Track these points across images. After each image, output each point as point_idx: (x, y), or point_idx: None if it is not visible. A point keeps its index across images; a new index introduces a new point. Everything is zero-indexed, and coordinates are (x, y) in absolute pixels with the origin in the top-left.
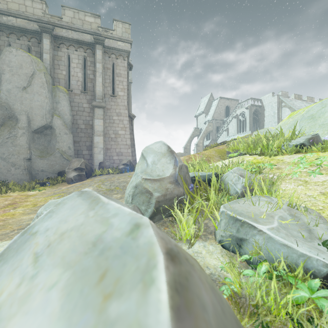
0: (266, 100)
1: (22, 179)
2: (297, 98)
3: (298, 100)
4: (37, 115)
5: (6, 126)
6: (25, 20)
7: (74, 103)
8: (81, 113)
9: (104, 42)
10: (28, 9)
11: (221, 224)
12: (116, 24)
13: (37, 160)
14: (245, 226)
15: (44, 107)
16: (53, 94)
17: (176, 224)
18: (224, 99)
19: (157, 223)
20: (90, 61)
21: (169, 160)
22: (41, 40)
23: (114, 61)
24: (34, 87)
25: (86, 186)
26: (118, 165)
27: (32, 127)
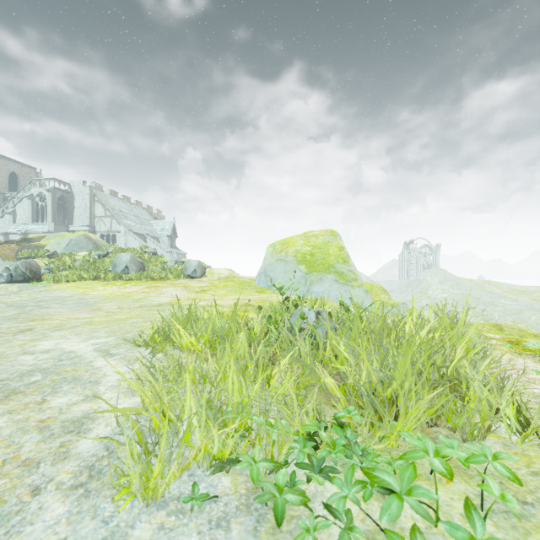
0: (76, 187)
1: None
2: (113, 195)
3: (114, 197)
4: None
5: None
6: None
7: None
8: None
9: None
10: None
11: None
12: None
13: None
14: None
15: None
16: None
17: None
18: (6, 159)
19: None
20: None
21: (1, 258)
22: None
23: None
24: None
25: None
26: None
27: None
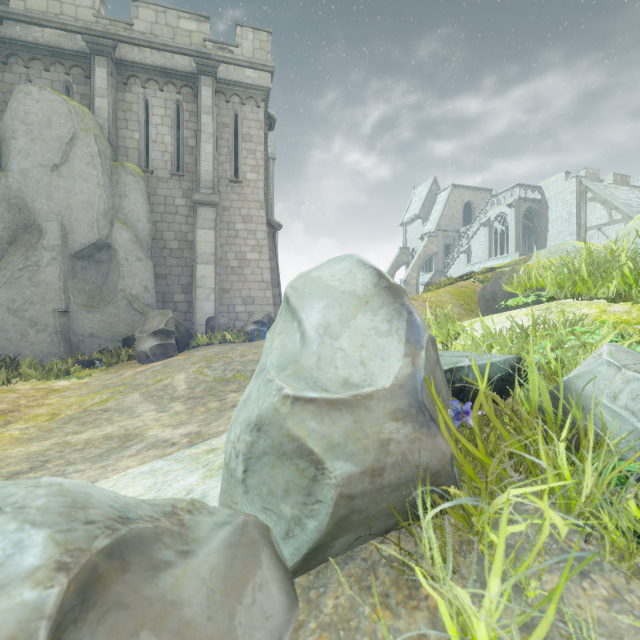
0: (551, 188)
1: (51, 353)
2: (619, 182)
3: (621, 187)
4: (81, 221)
5: (19, 246)
6: (60, 32)
7: (157, 198)
8: (171, 218)
9: (218, 72)
10: (66, 9)
11: None
12: (241, 33)
13: (80, 314)
14: None
15: (95, 205)
16: (113, 179)
17: (419, 587)
18: (461, 188)
19: (341, 568)
20: (190, 112)
21: (387, 320)
22: (90, 71)
23: (238, 109)
24: (75, 165)
25: (173, 371)
26: (245, 324)
27: (70, 247)
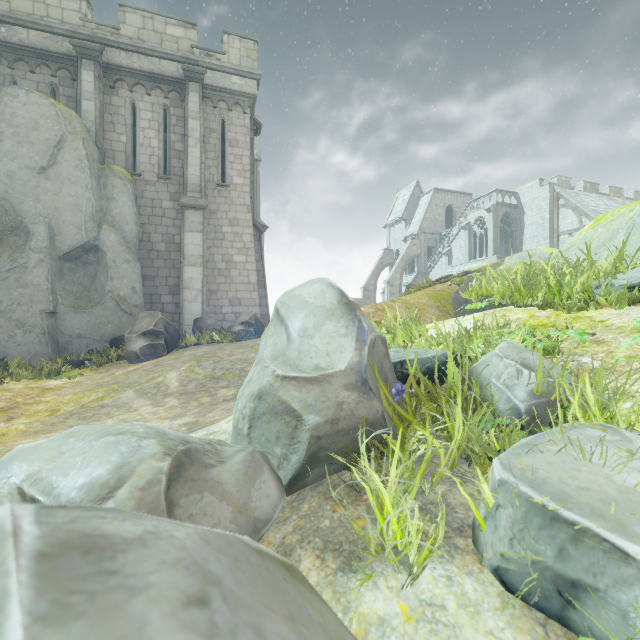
0: (527, 194)
1: (39, 354)
2: (589, 190)
3: (590, 194)
4: (69, 223)
5: (6, 247)
6: (45, 34)
7: (144, 201)
8: (159, 220)
9: (205, 78)
10: (52, 11)
11: (498, 520)
12: (227, 41)
13: (68, 315)
14: (590, 546)
15: (83, 208)
16: (100, 182)
17: (362, 495)
18: (442, 192)
19: (314, 489)
20: (177, 116)
21: (345, 326)
22: (77, 74)
23: (224, 115)
24: (63, 168)
25: (164, 370)
26: (232, 324)
27: (57, 249)
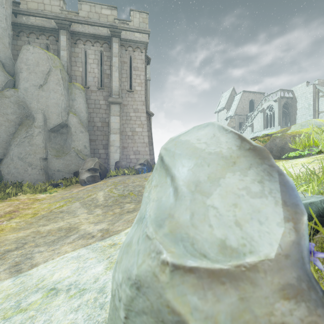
0: (298, 91)
1: (39, 179)
2: None
3: None
4: (53, 113)
5: (23, 126)
6: (43, 19)
7: (91, 101)
8: (98, 110)
9: (121, 35)
10: (46, 7)
11: None
12: (133, 14)
13: (53, 160)
14: None
15: (60, 105)
16: (69, 91)
17: None
18: (247, 92)
19: None
20: (107, 56)
21: (258, 181)
22: (58, 37)
23: (131, 54)
24: (50, 85)
25: (97, 190)
26: (135, 165)
27: (48, 126)
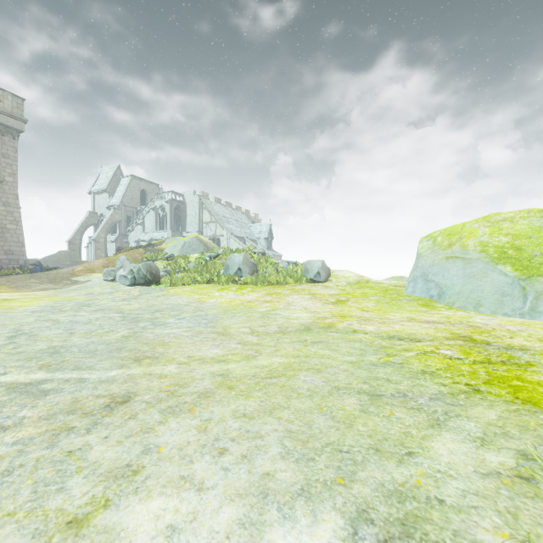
0: (188, 197)
1: None
2: (217, 202)
3: (218, 204)
4: None
5: None
6: None
7: None
8: None
9: None
10: None
11: None
12: (3, 94)
13: None
14: None
15: None
16: None
17: None
18: (138, 179)
19: None
20: None
21: (128, 261)
22: None
23: None
24: None
25: (22, 281)
26: (25, 265)
27: None
